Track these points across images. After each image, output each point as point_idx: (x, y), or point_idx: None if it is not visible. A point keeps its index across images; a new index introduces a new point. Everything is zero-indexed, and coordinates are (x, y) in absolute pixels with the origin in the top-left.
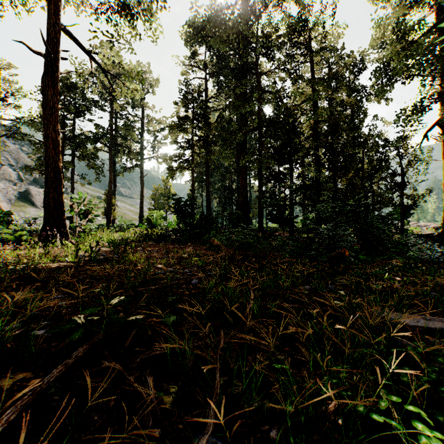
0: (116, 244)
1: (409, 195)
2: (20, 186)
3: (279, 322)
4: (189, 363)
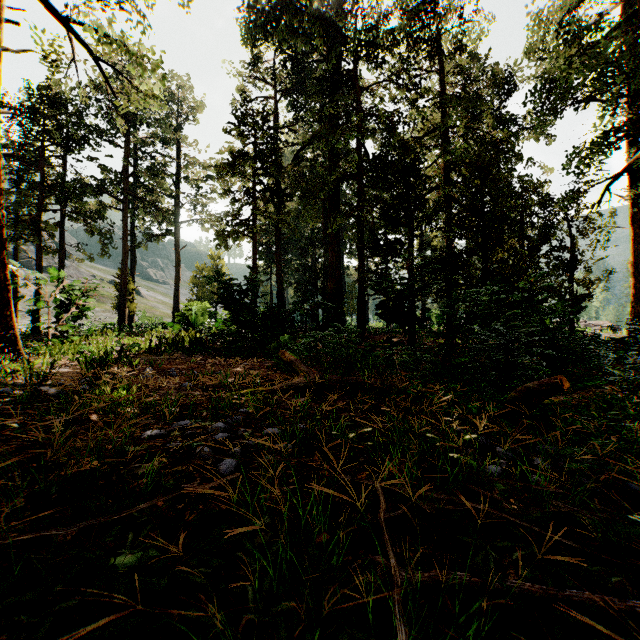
0: (99, 361)
1: (582, 280)
2: None
3: None
4: None
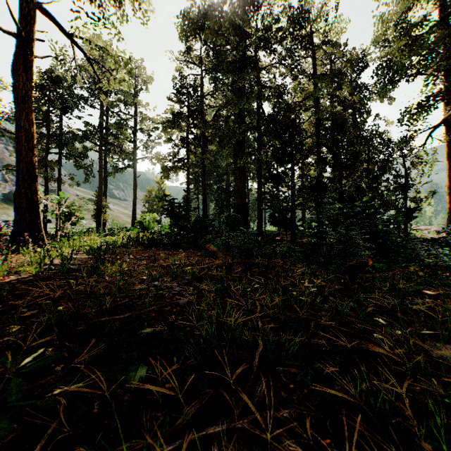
0: (97, 251)
1: (413, 198)
2: (4, 188)
3: (305, 379)
4: None
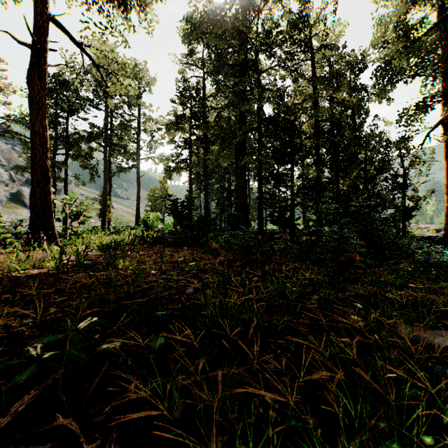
0: (107, 248)
1: (411, 197)
2: (12, 187)
3: (289, 345)
4: (175, 412)
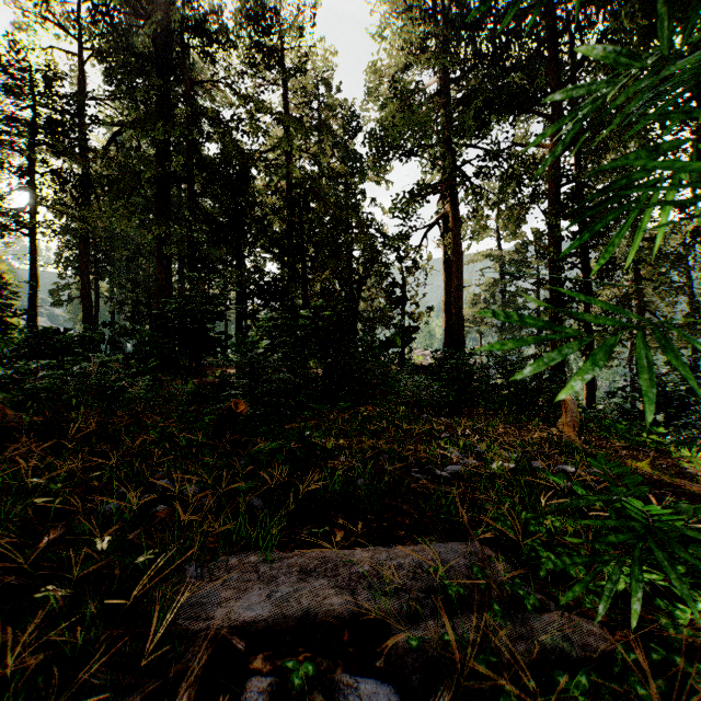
0: None
1: (411, 314)
2: None
3: None
4: None
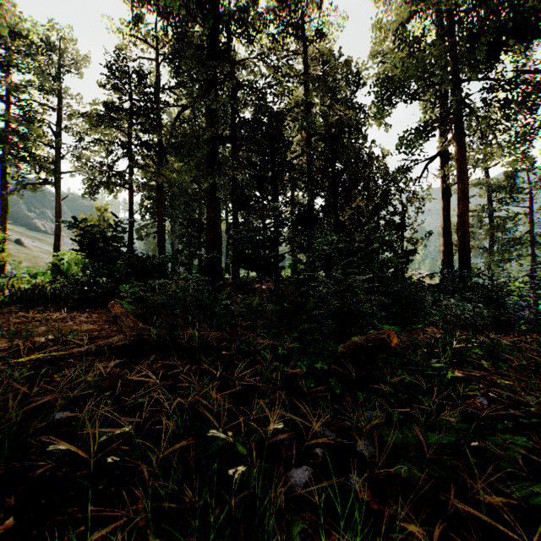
0: None
1: (410, 239)
2: None
3: None
4: None
